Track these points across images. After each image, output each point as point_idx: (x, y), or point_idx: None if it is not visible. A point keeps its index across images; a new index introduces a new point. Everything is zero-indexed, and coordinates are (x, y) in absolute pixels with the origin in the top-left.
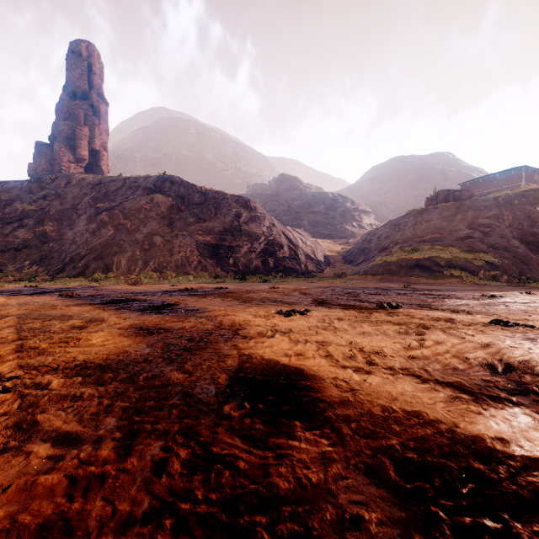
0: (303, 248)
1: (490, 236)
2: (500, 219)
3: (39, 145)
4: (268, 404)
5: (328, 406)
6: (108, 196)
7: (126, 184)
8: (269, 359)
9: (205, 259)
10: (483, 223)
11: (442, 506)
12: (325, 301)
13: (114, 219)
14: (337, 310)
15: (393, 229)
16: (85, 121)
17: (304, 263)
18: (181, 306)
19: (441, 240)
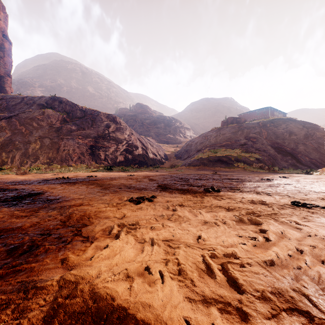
0: (151, 149)
1: (256, 143)
2: (261, 134)
3: None
4: None
5: None
6: (8, 108)
7: (24, 101)
8: (99, 294)
9: (83, 155)
10: (252, 136)
11: None
12: (167, 186)
13: (11, 125)
14: (177, 195)
15: (204, 138)
16: None
17: (152, 158)
18: (44, 196)
19: (231, 145)
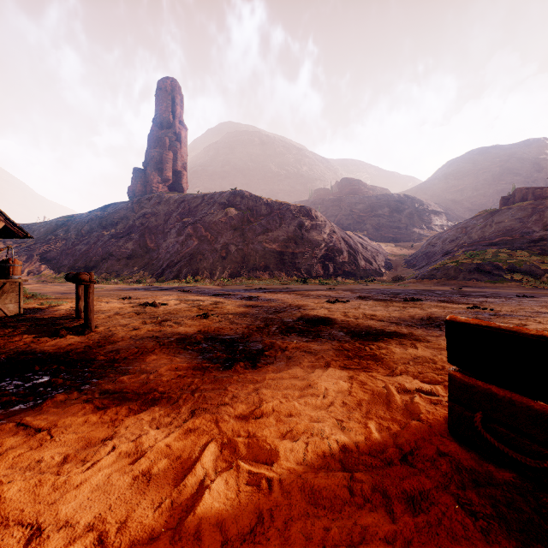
0: (363, 253)
1: None
2: None
3: (135, 170)
4: (312, 322)
5: (335, 324)
6: (191, 212)
7: (205, 201)
8: (315, 314)
9: (271, 265)
10: None
11: (354, 333)
12: (366, 297)
13: (197, 232)
14: (369, 301)
15: (460, 232)
16: (170, 147)
17: (363, 267)
18: (262, 298)
19: (510, 243)
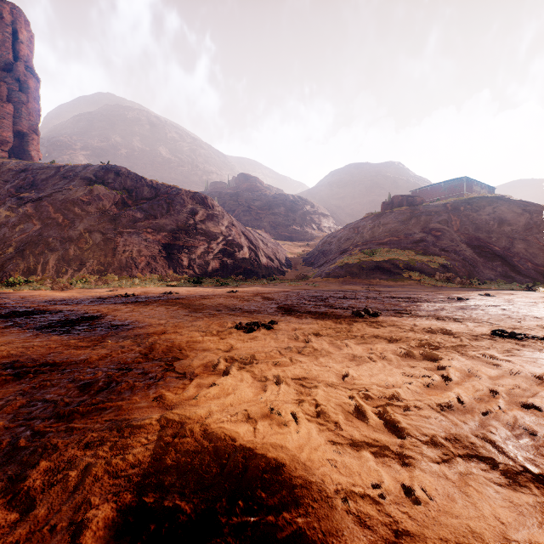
0: (264, 249)
1: (441, 239)
2: (449, 224)
3: None
4: None
5: None
6: (35, 185)
7: (60, 173)
8: (216, 434)
9: (154, 260)
10: (435, 227)
11: None
12: (292, 308)
13: (41, 212)
14: (309, 320)
15: (353, 232)
16: (8, 97)
17: (265, 265)
18: (106, 320)
19: (398, 243)
